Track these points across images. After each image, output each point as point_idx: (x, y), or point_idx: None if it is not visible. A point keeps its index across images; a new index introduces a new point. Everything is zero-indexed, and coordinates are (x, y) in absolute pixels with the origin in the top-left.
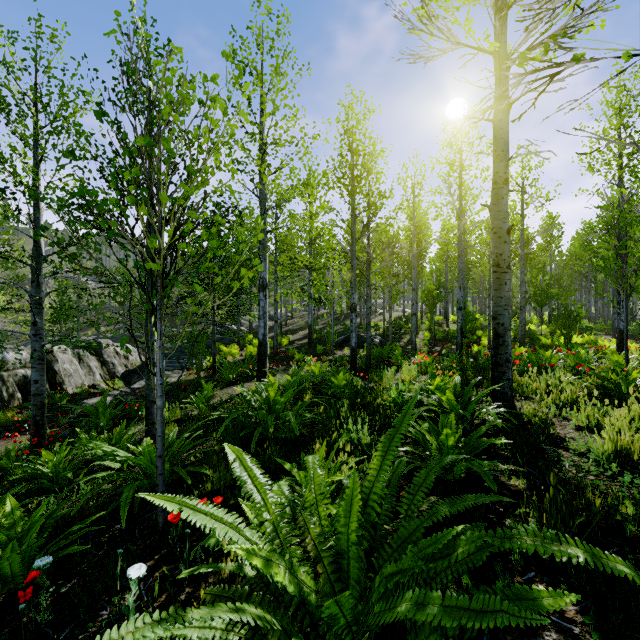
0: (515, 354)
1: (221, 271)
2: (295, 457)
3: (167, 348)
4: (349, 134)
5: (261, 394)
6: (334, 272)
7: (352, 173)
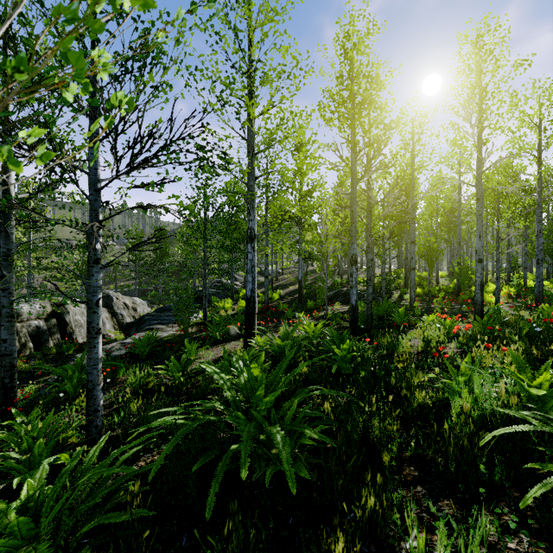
0: (551, 315)
1: (211, 225)
2: (289, 546)
3: (172, 301)
4: (349, 57)
5: (238, 378)
6: (328, 223)
7: (355, 97)
